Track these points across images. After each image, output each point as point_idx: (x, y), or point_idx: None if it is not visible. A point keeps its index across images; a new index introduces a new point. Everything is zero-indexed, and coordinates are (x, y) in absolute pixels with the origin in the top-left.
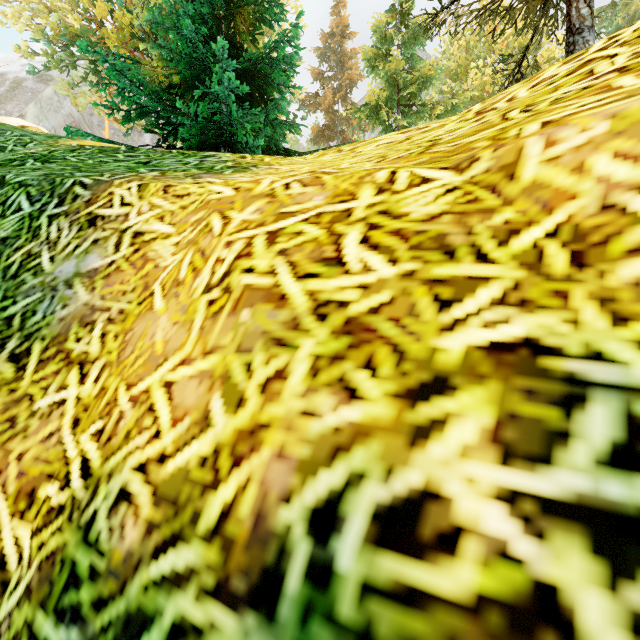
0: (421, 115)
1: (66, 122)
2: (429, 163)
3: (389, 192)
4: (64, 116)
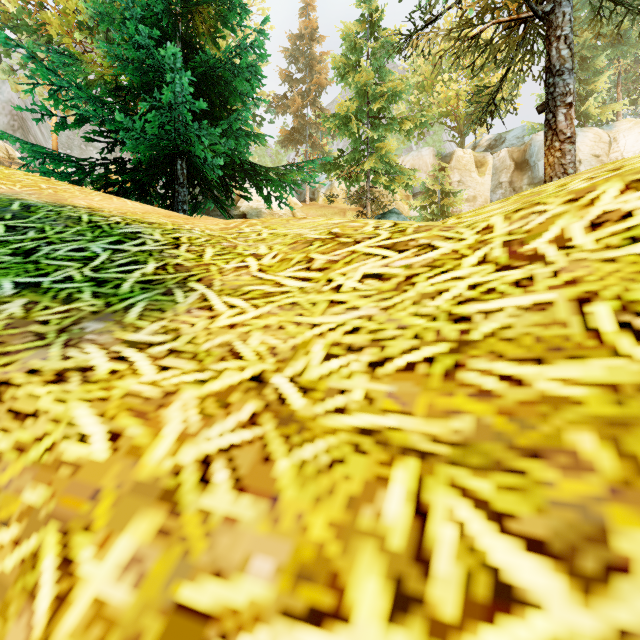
0: (390, 129)
1: (5, 109)
2: (485, 465)
3: (422, 619)
4: (2, 102)
